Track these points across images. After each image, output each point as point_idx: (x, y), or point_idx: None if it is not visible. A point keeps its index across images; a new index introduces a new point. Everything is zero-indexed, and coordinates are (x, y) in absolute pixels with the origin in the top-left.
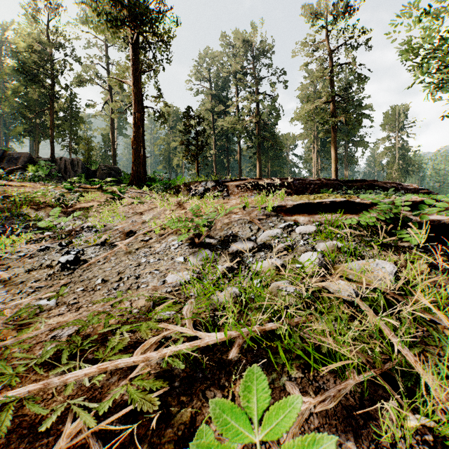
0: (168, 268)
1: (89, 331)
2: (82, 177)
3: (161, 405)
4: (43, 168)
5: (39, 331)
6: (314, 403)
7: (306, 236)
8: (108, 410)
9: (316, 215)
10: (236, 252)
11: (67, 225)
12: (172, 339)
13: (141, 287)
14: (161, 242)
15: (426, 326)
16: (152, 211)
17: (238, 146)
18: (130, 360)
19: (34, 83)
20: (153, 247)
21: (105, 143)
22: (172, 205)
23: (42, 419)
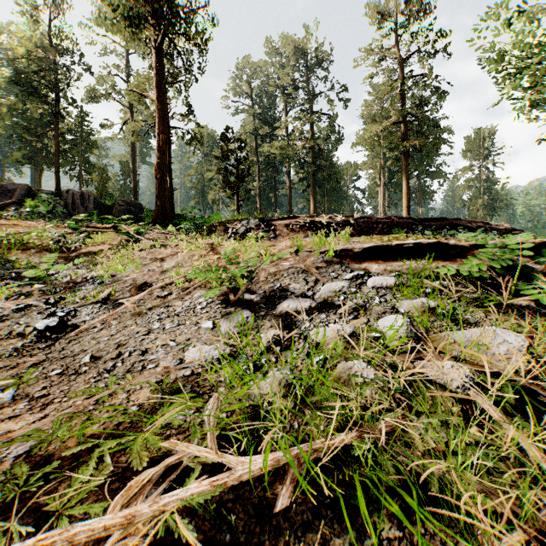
0: (189, 338)
1: (53, 448)
2: (94, 215)
3: None
4: (44, 202)
5: None
6: None
7: (383, 291)
8: None
9: (395, 261)
10: (286, 313)
11: (67, 275)
12: (184, 464)
13: (147, 369)
14: (183, 299)
15: None
16: (176, 257)
17: (288, 177)
18: (99, 524)
19: (34, 97)
20: (173, 306)
21: (124, 173)
22: (202, 248)
23: None
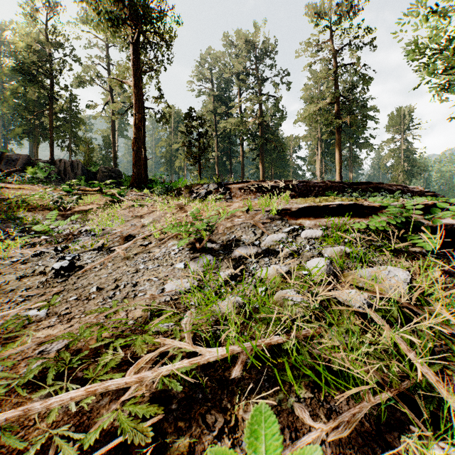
0: (167, 275)
1: (80, 345)
2: (82, 180)
3: (156, 432)
4: (42, 170)
5: (24, 347)
6: (326, 430)
7: (313, 241)
8: (96, 438)
9: (323, 218)
10: (239, 257)
11: (65, 229)
12: (170, 354)
13: (138, 296)
14: (160, 247)
15: (445, 340)
16: (152, 214)
17: (241, 148)
18: (122, 382)
19: (33, 83)
20: (153, 252)
21: (106, 145)
22: (173, 208)
23: (21, 451)
